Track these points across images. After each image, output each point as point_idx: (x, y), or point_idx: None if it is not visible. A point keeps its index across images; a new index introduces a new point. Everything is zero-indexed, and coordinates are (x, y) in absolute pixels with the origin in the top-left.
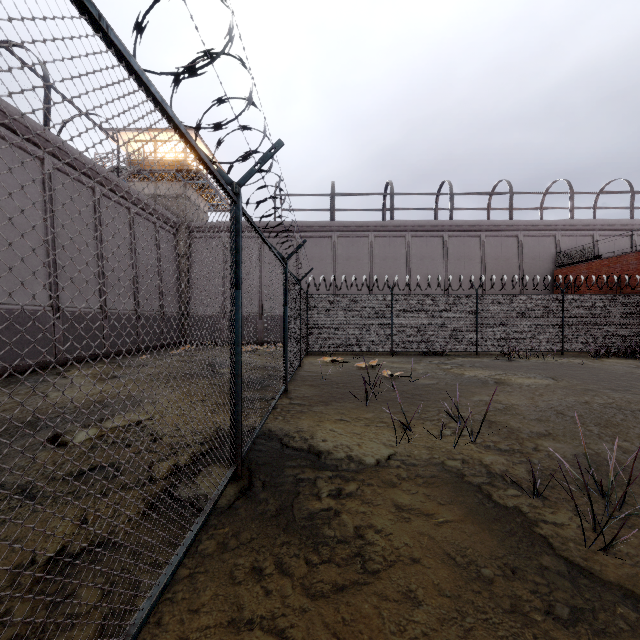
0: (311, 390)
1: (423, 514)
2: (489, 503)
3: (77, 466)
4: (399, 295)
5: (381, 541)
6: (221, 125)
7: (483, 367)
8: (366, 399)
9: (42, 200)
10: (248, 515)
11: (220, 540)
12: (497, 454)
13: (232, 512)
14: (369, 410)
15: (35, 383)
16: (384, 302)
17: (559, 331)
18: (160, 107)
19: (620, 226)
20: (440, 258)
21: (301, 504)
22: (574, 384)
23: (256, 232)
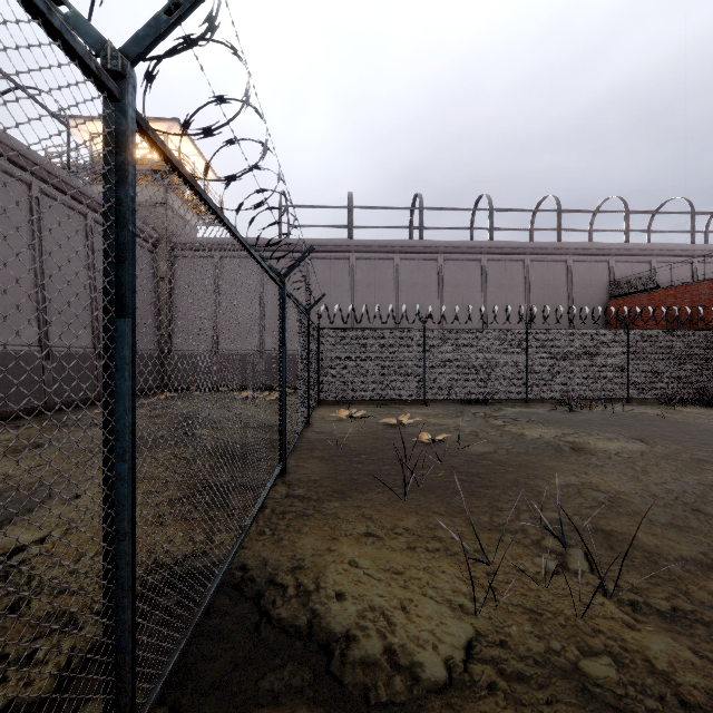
0: (321, 467)
1: None
2: None
3: None
4: (433, 330)
5: None
6: None
7: (544, 422)
8: (405, 491)
9: None
10: None
11: None
12: (666, 632)
13: None
14: (410, 510)
15: None
16: (415, 338)
17: (623, 374)
18: None
19: (680, 251)
20: (478, 286)
21: None
22: (675, 450)
23: (208, 209)
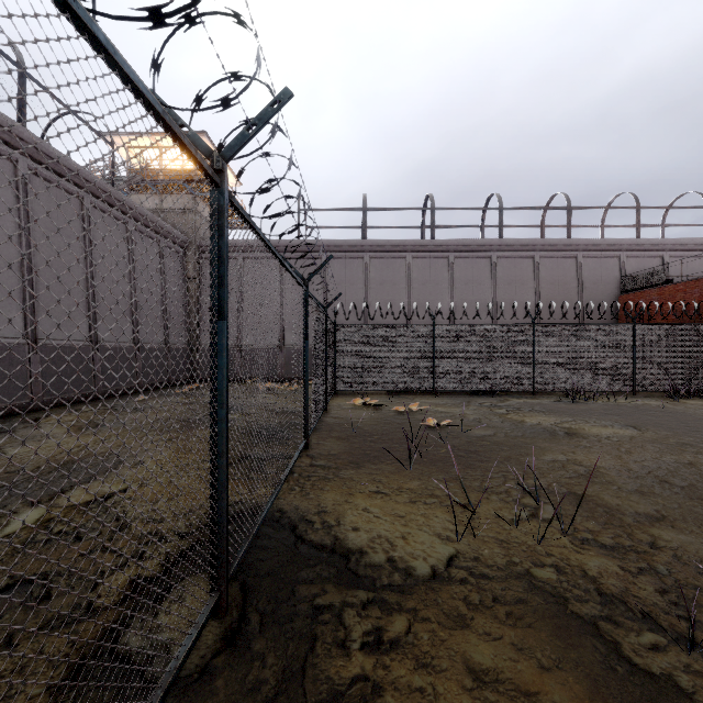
0: (338, 445)
1: (520, 694)
2: (621, 665)
3: None
4: (442, 325)
5: None
6: (163, 15)
7: (545, 411)
8: (409, 461)
9: (15, 211)
10: (228, 696)
11: None
12: (603, 556)
13: (203, 688)
14: (413, 476)
15: None
16: (425, 333)
17: (629, 367)
18: None
19: (694, 246)
20: (488, 282)
21: (318, 668)
22: (664, 436)
23: (259, 238)
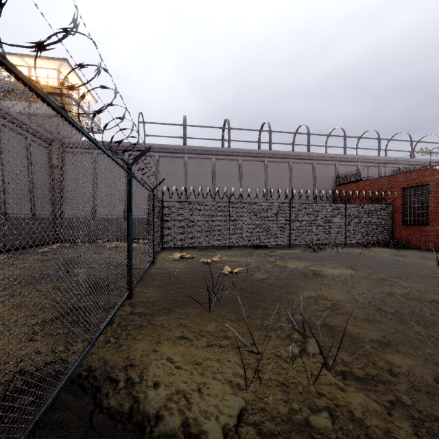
0: (157, 292)
1: None
2: None
3: None
4: (235, 203)
5: None
6: None
7: (298, 258)
8: (209, 306)
9: None
10: None
11: None
12: (361, 391)
13: None
14: (212, 319)
15: None
16: (223, 208)
17: (343, 229)
18: None
19: (372, 160)
20: (262, 177)
21: None
22: (369, 273)
23: (53, 109)
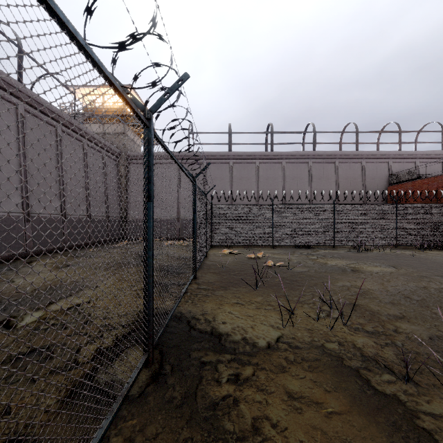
0: (214, 277)
1: (313, 403)
2: (369, 390)
3: (17, 349)
4: (278, 204)
5: (277, 438)
6: (125, 45)
7: (340, 257)
8: (256, 285)
9: (16, 135)
10: (156, 404)
11: (127, 436)
12: (366, 337)
13: (142, 401)
14: (259, 294)
15: (7, 271)
16: (267, 210)
17: (393, 230)
18: (47, 5)
19: (434, 155)
20: (306, 178)
21: (204, 391)
22: (411, 271)
23: (168, 154)
